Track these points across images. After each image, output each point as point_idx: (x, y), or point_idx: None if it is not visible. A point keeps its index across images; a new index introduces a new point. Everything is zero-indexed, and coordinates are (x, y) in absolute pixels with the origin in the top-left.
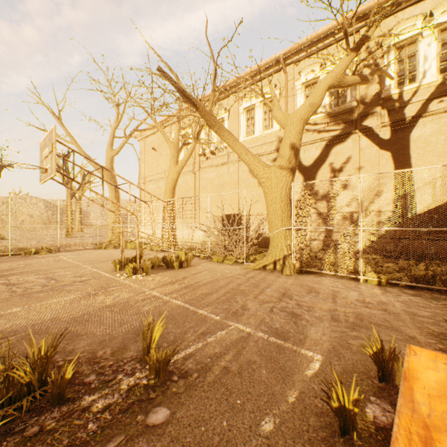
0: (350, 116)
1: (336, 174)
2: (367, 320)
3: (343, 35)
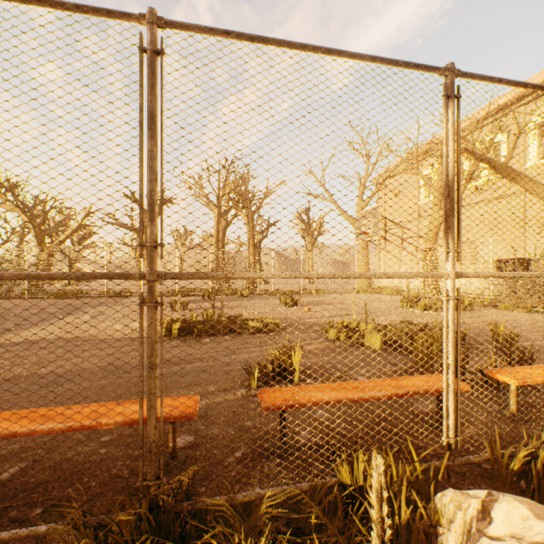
0: None
1: None
2: None
3: None
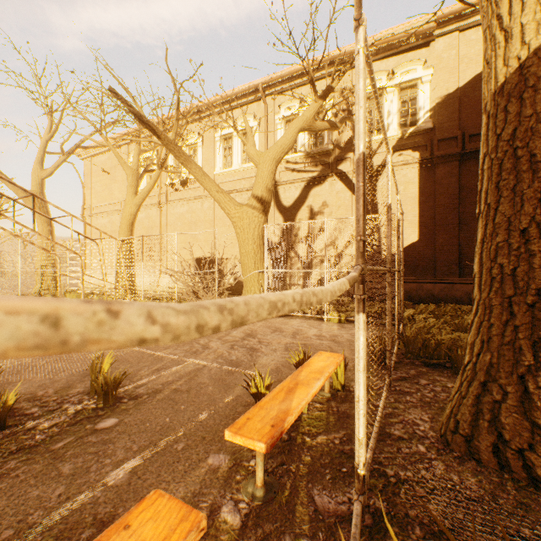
0: (328, 159)
1: (315, 216)
2: (315, 348)
3: (321, 76)
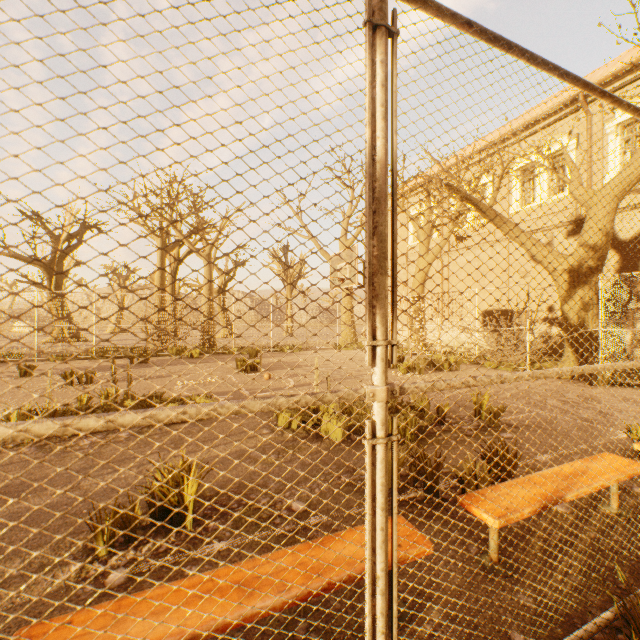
0: None
1: None
2: None
3: None
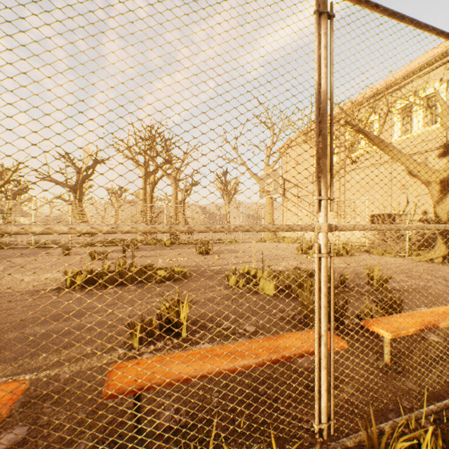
0: None
1: None
2: None
3: None
